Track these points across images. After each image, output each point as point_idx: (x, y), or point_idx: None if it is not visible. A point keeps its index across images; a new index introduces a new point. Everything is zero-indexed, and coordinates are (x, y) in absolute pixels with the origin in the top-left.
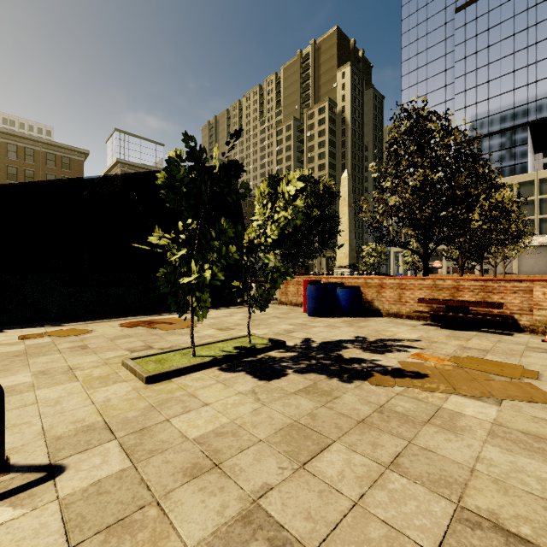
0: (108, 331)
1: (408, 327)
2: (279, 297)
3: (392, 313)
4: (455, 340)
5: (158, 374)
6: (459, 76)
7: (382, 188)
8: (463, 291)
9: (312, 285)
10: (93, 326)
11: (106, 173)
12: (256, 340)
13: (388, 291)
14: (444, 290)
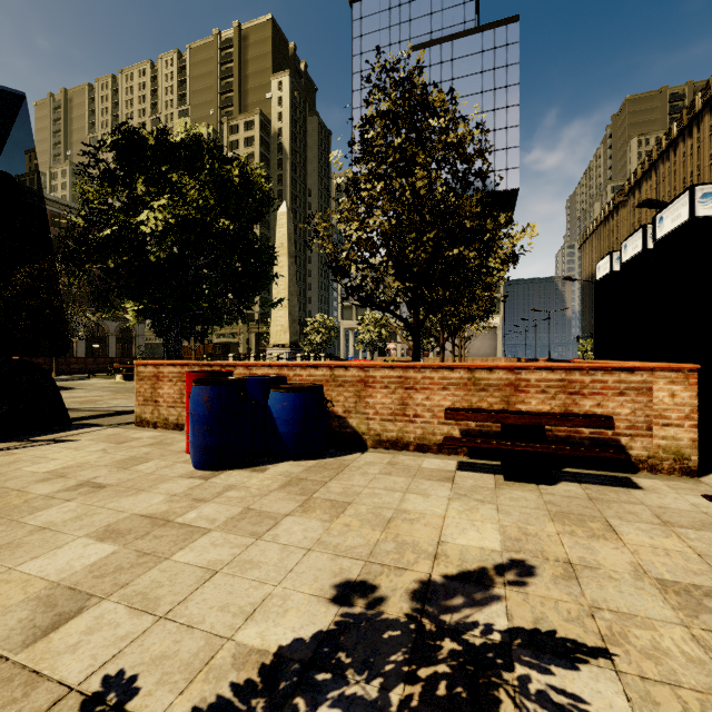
0: None
1: (444, 487)
2: (139, 409)
3: (388, 439)
4: (596, 540)
5: None
6: None
7: (358, 191)
8: (528, 391)
9: (203, 388)
10: None
11: None
12: None
13: (379, 392)
14: (490, 389)
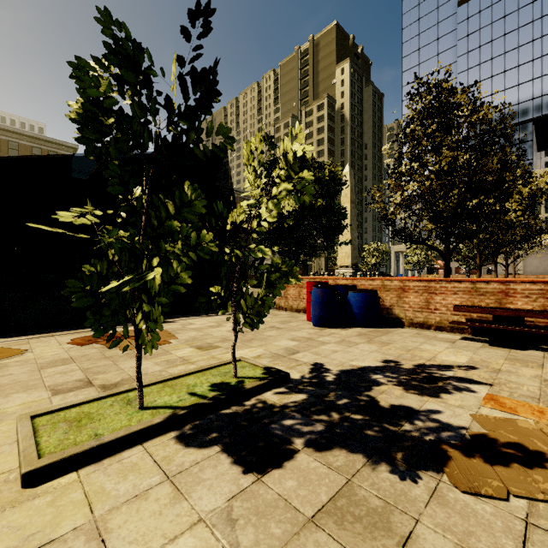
0: (49, 351)
1: (446, 344)
2: (278, 301)
3: (417, 322)
4: (525, 367)
5: (53, 464)
6: (462, 71)
7: (400, 172)
8: (515, 296)
9: (318, 289)
10: (35, 342)
11: (97, 169)
12: (246, 370)
13: (412, 295)
14: (487, 294)
